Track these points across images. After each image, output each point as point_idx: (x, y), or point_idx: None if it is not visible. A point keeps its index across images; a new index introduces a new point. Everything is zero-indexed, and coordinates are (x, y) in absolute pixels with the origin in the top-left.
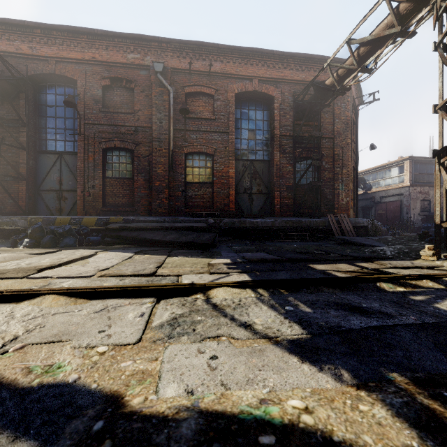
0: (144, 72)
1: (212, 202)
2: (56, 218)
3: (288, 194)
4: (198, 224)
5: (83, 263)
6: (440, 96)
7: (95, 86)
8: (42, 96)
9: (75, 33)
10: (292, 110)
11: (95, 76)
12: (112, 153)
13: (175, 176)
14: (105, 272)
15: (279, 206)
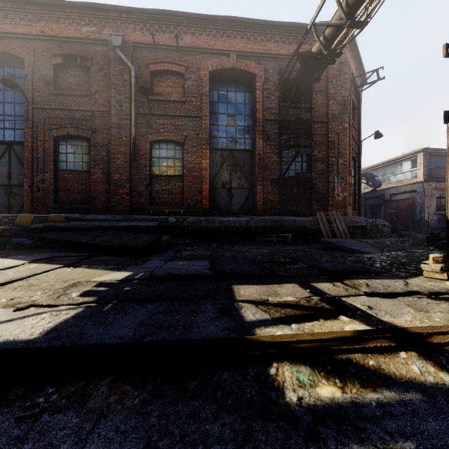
0: (101, 48)
1: (182, 198)
2: None
3: (272, 189)
4: (148, 223)
5: None
6: None
7: (45, 65)
8: None
9: (20, 4)
10: (278, 89)
11: (45, 53)
12: (66, 142)
13: (138, 168)
14: None
15: (262, 202)
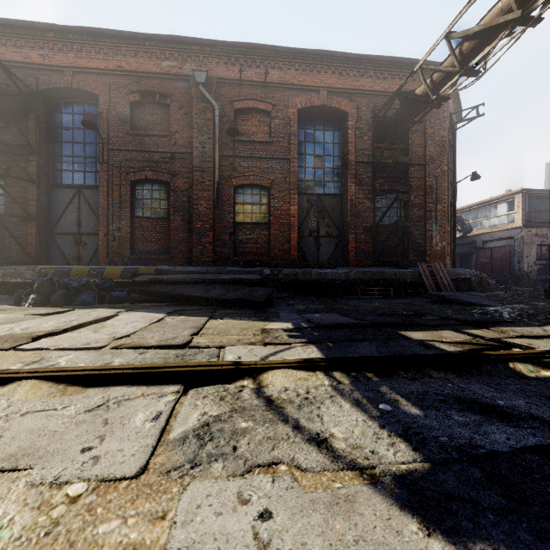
0: (182, 84)
1: (269, 247)
2: (72, 268)
3: (365, 237)
4: (250, 276)
5: (97, 328)
6: None
7: (121, 103)
8: (57, 116)
9: (96, 36)
10: (372, 129)
11: (121, 90)
12: (142, 186)
13: (222, 215)
14: (121, 342)
15: (354, 253)
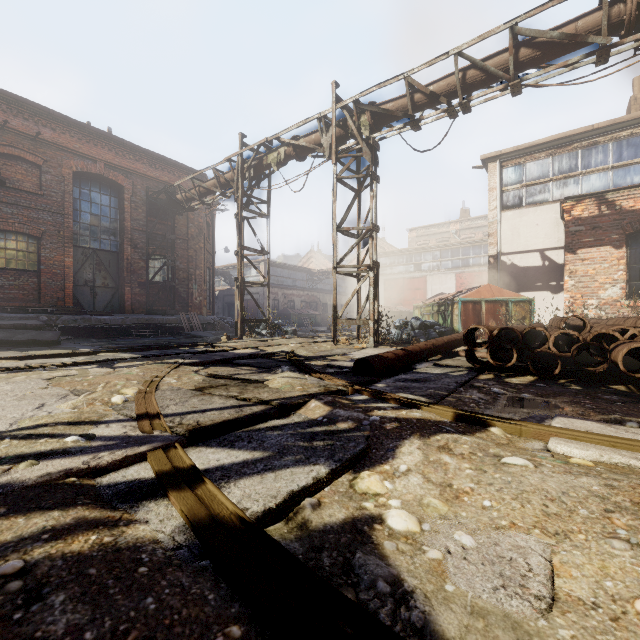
0: None
1: (39, 295)
2: None
3: (140, 291)
4: (31, 322)
5: None
6: (238, 246)
7: None
8: None
9: None
10: (146, 205)
11: None
12: None
13: None
14: None
15: (131, 303)
